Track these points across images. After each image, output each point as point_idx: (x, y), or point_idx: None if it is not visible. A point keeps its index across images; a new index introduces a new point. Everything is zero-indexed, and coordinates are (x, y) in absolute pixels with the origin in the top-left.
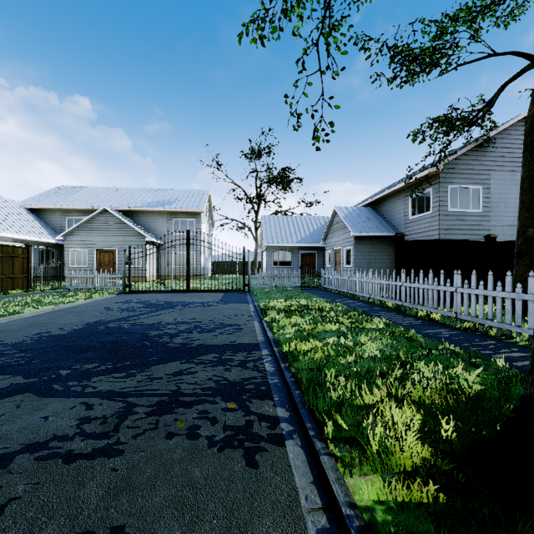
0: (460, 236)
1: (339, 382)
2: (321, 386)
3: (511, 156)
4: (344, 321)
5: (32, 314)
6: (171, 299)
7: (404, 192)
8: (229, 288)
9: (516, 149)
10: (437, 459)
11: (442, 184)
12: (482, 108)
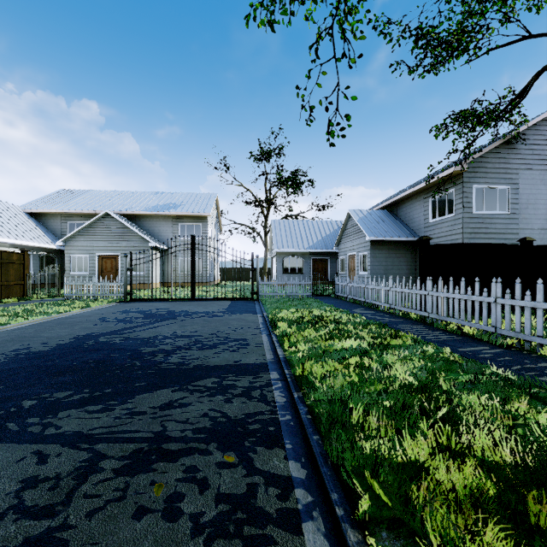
0: (485, 240)
1: (369, 423)
2: (346, 427)
3: (541, 153)
4: (365, 336)
5: (20, 326)
6: (173, 308)
7: (423, 193)
8: (236, 296)
9: None
10: None
11: (466, 184)
12: (513, 100)
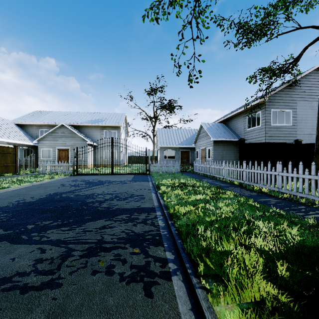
0: (278, 140)
1: (206, 234)
2: (195, 237)
3: (309, 91)
4: (208, 193)
5: (16, 188)
6: (102, 179)
7: (243, 114)
8: (137, 172)
9: (312, 87)
10: (279, 294)
11: (267, 109)
12: (292, 62)
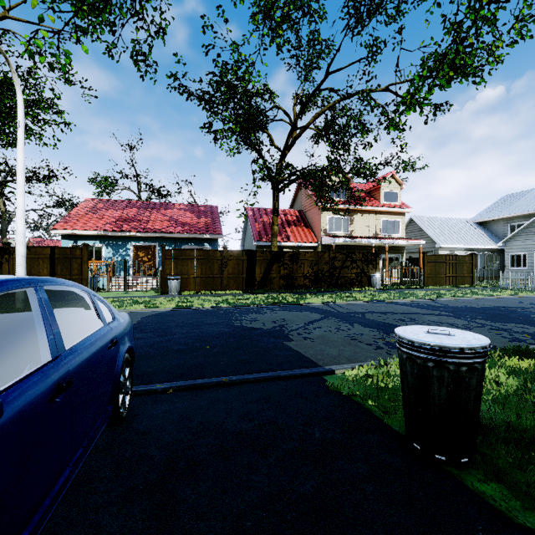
0: None
1: None
2: None
3: None
4: None
5: (467, 298)
6: None
7: None
8: None
9: None
10: None
11: None
12: None
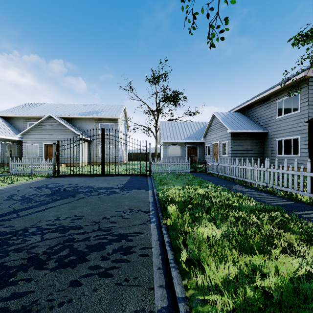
0: None
1: None
2: None
3: None
4: (293, 243)
5: None
6: (83, 183)
7: (270, 98)
8: (134, 172)
9: None
10: None
11: (311, 87)
12: None
